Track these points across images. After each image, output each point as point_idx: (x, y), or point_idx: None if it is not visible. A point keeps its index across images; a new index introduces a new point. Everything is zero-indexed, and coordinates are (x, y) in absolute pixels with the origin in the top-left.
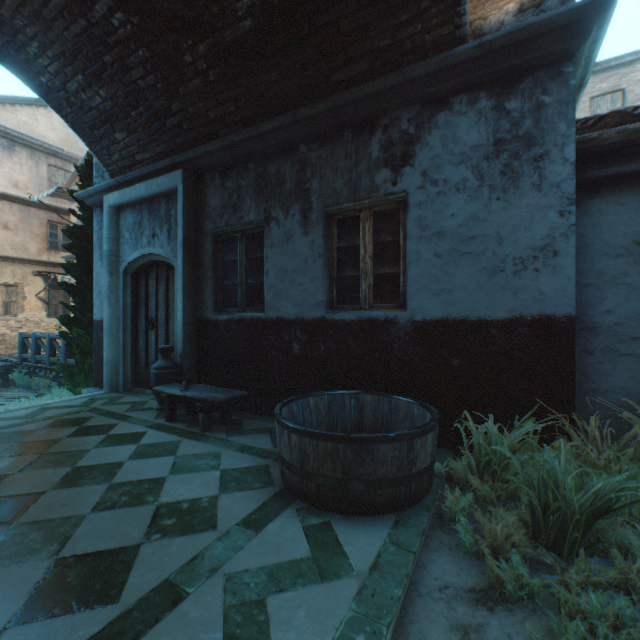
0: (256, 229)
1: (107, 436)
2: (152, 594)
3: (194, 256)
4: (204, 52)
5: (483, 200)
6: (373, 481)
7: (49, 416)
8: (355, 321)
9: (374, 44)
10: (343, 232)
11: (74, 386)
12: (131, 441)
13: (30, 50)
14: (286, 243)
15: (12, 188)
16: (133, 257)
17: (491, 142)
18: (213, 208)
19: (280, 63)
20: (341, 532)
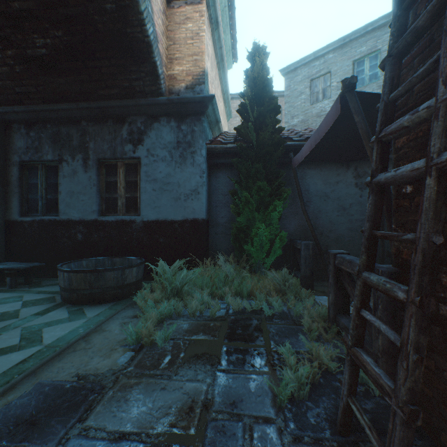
0: (53, 165)
1: None
2: None
3: (3, 177)
4: (12, 55)
5: (173, 167)
6: (105, 288)
7: None
8: (114, 221)
9: (121, 83)
10: (109, 173)
11: None
12: None
13: None
14: (73, 176)
15: None
16: None
17: (176, 142)
18: (19, 147)
19: (67, 76)
20: (87, 309)
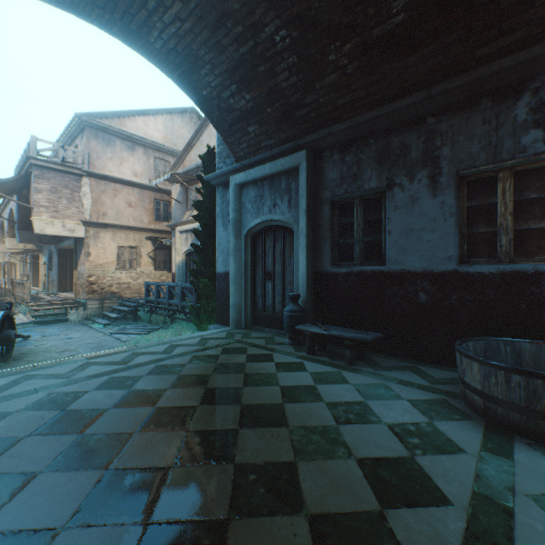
0: (374, 195)
1: (276, 363)
2: (476, 502)
3: (312, 220)
4: (348, 50)
5: None
6: None
7: (215, 345)
8: (495, 273)
9: (536, 13)
10: (474, 192)
11: (200, 322)
12: (299, 369)
13: (202, 72)
14: (411, 205)
15: (133, 177)
16: (254, 223)
17: None
18: (331, 179)
19: (422, 48)
20: None
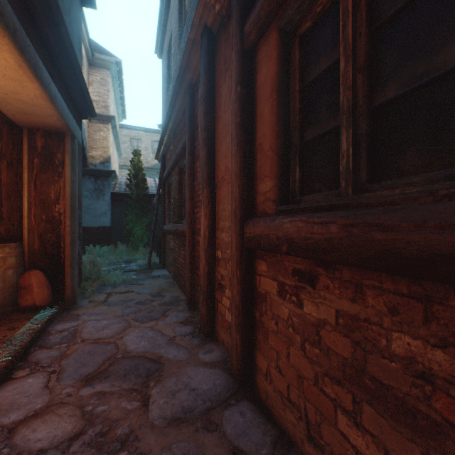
0: None
1: None
2: None
3: None
4: None
5: (93, 201)
6: None
7: None
8: None
9: None
10: None
11: None
12: None
13: None
14: None
15: None
16: None
17: (94, 188)
18: None
19: None
20: None
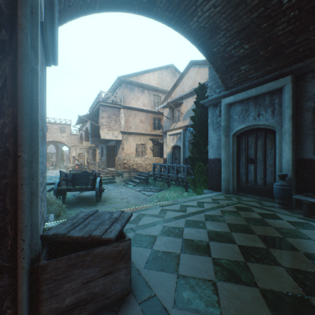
0: None
1: (287, 221)
2: None
3: (294, 123)
4: None
5: None
6: None
7: (225, 204)
8: None
9: None
10: None
11: (195, 188)
12: (313, 228)
13: (217, 37)
14: None
15: (143, 106)
16: (240, 127)
17: None
18: (313, 93)
19: None
20: None
